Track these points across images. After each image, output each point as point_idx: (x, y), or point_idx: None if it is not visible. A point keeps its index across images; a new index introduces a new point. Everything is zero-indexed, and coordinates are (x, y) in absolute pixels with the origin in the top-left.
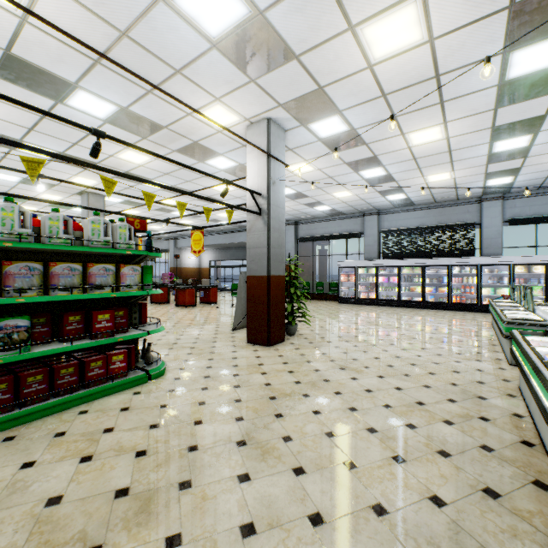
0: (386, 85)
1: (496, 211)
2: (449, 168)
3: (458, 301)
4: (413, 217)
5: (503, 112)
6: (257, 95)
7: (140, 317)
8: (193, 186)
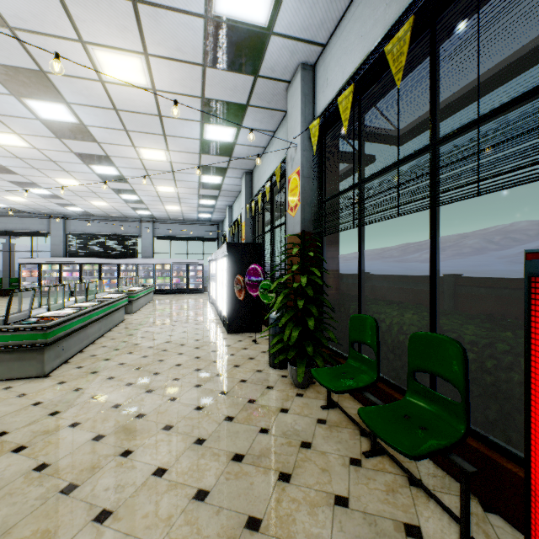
0: (18, 154)
1: (150, 229)
2: (103, 200)
3: None
4: (97, 225)
5: (110, 184)
6: None
7: None
8: None
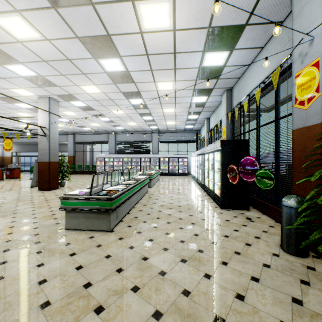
0: (95, 98)
1: (156, 137)
2: (133, 121)
3: None
4: (129, 136)
5: (138, 110)
6: (43, 90)
7: None
8: (2, 111)
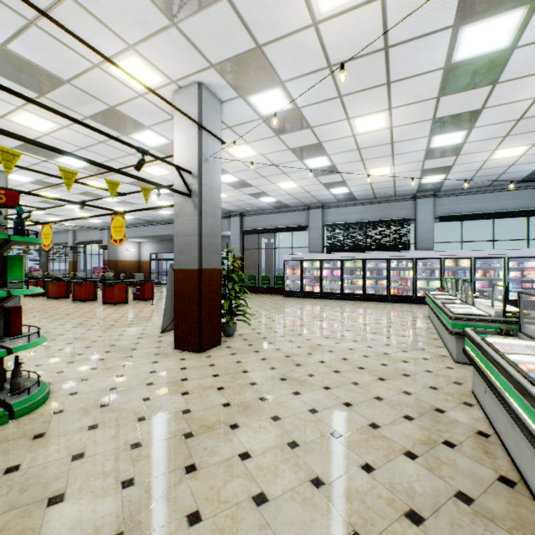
0: (332, 52)
1: (428, 208)
2: (390, 162)
3: (396, 294)
4: (355, 211)
5: (445, 102)
6: (182, 47)
7: (9, 326)
8: (119, 166)
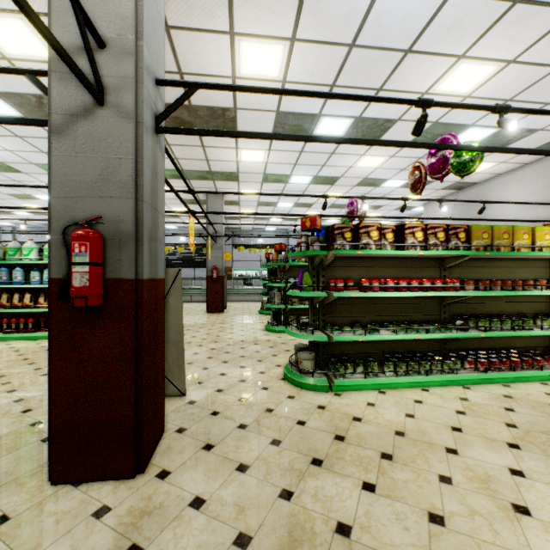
0: (4, 204)
1: None
2: None
3: None
4: None
5: None
6: None
7: None
8: None
